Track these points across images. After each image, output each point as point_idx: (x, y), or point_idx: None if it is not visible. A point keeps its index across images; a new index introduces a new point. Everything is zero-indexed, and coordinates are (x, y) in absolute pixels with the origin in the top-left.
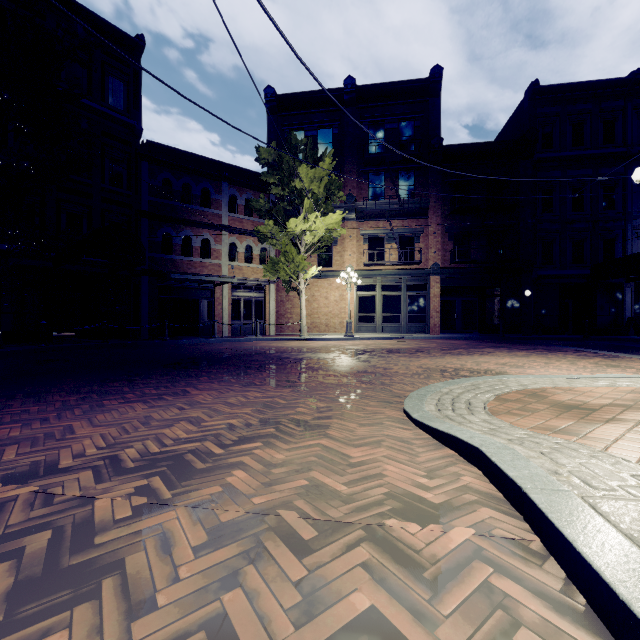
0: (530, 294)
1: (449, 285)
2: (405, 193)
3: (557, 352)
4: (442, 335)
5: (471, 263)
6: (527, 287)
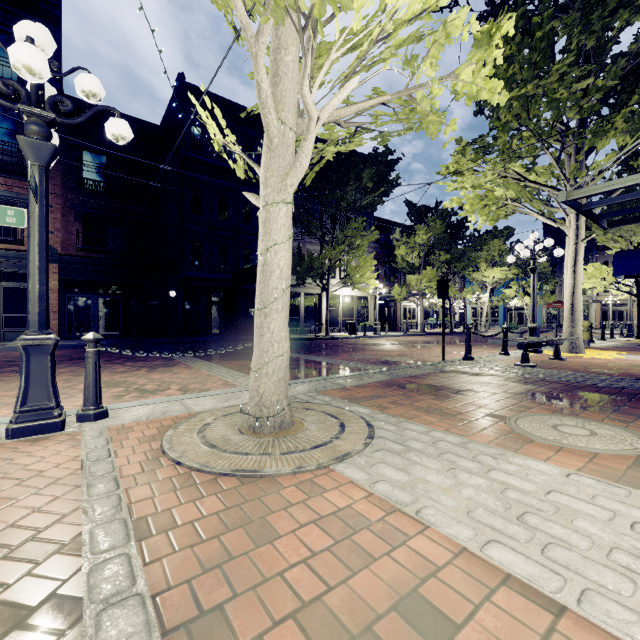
0: (176, 295)
1: (75, 278)
2: (0, 138)
3: (127, 363)
4: (59, 343)
5: (107, 253)
6: (173, 287)
